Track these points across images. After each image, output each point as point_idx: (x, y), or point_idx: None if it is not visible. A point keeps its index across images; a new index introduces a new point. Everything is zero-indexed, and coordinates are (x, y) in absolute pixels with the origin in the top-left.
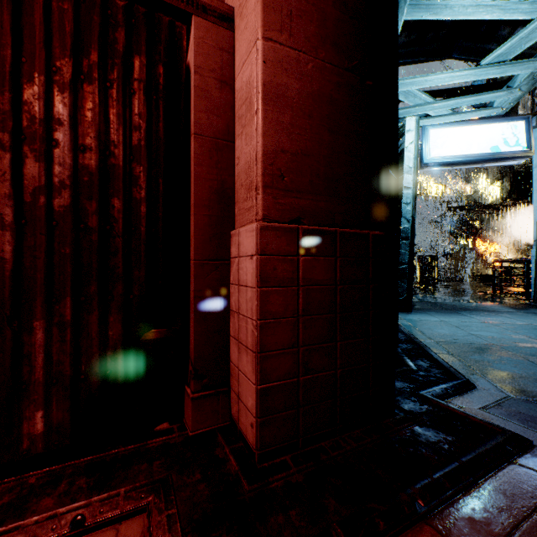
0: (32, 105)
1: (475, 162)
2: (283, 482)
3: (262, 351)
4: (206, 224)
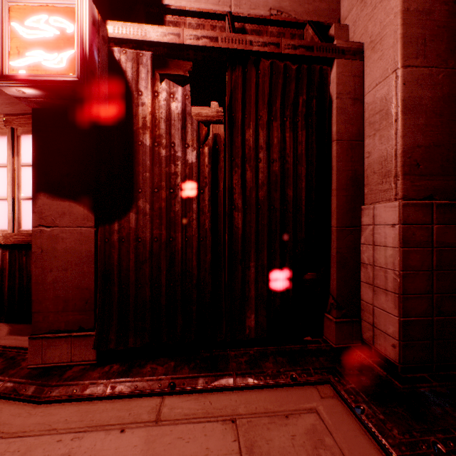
0: (249, 140)
1: None
2: (428, 389)
3: (403, 293)
4: (344, 202)
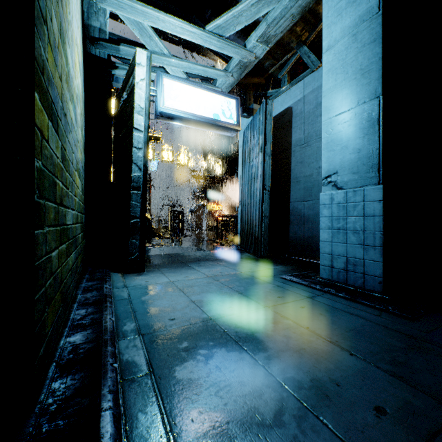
0: None
1: (203, 124)
2: None
3: None
4: None
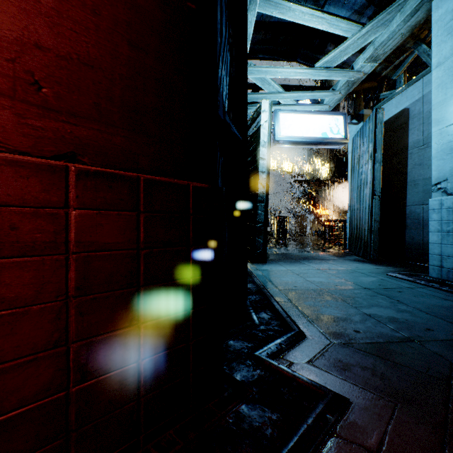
0: None
1: (311, 143)
2: None
3: None
4: None
